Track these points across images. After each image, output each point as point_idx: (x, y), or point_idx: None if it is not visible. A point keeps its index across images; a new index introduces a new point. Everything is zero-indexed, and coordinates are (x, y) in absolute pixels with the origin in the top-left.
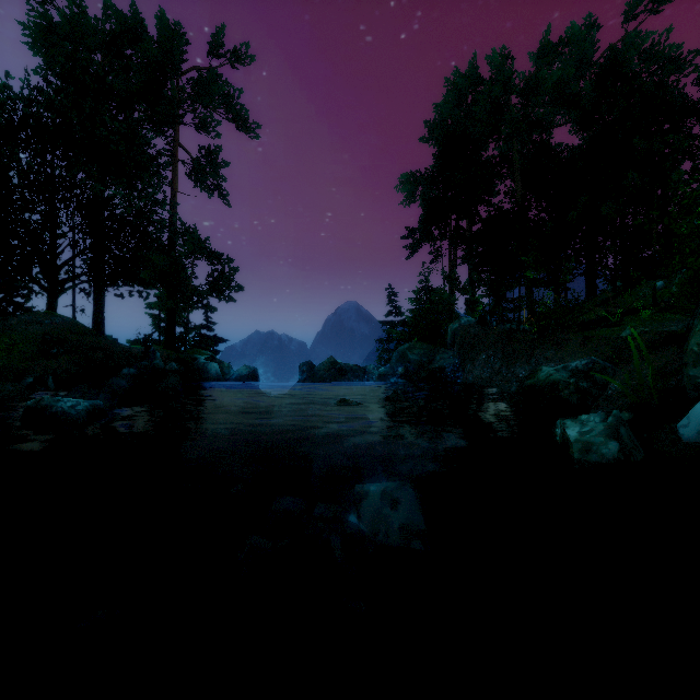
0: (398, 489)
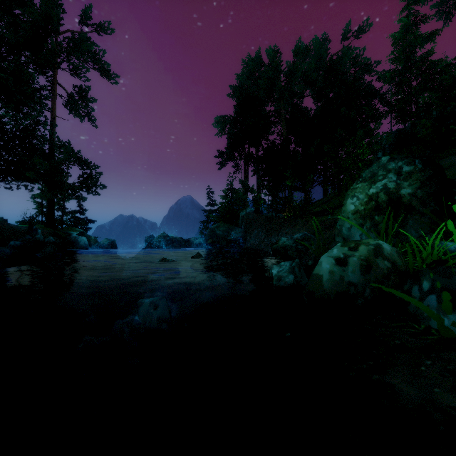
0: (159, 300)
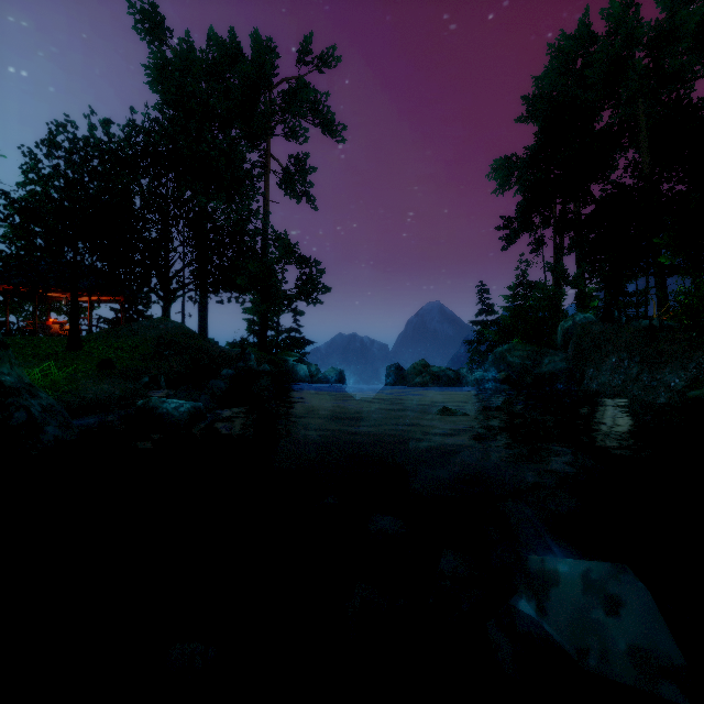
0: (613, 578)
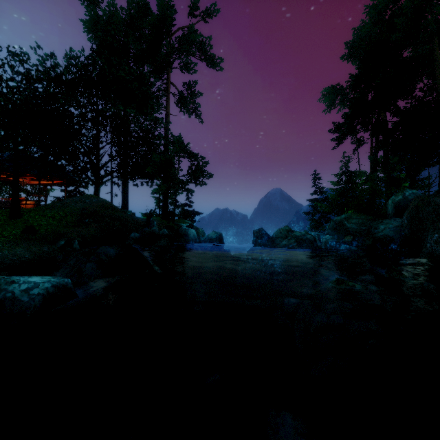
0: None
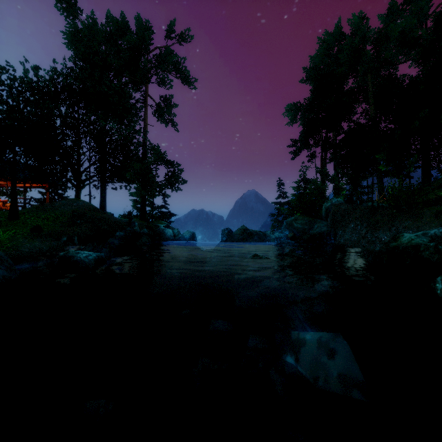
0: (332, 340)
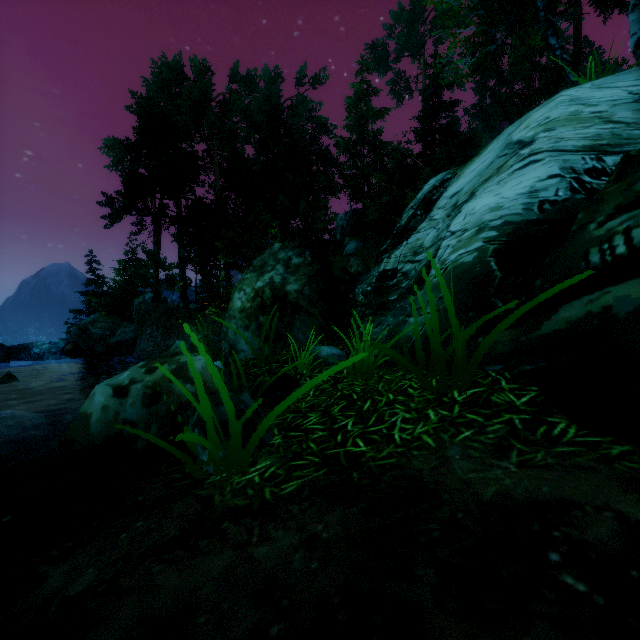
0: None
